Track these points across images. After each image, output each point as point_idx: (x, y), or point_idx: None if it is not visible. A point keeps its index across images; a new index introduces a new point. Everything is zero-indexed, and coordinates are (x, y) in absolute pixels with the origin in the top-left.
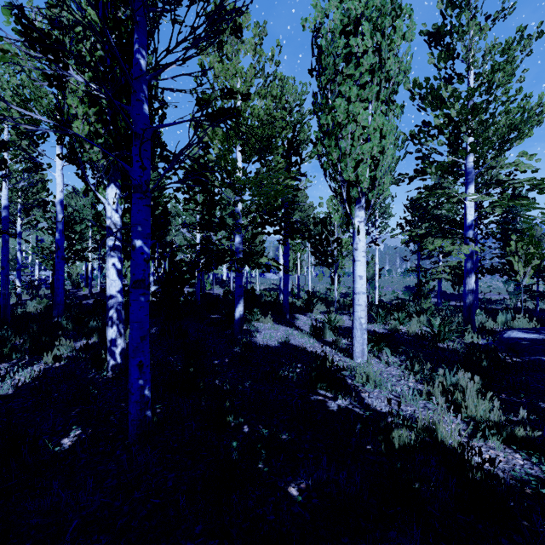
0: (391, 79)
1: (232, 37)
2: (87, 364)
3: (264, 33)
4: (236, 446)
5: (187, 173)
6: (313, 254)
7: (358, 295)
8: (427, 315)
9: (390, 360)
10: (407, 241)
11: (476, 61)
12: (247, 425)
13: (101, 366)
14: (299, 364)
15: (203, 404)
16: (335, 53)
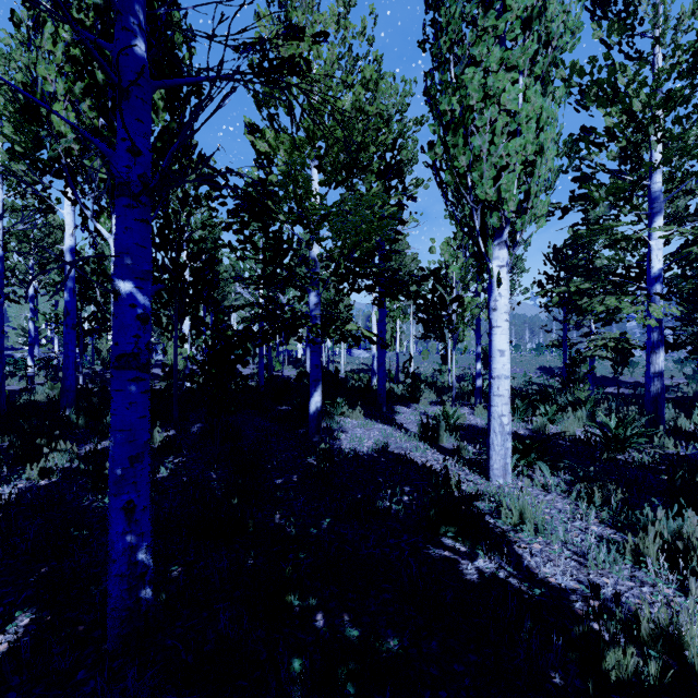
0: (550, 43)
1: (305, 1)
2: (88, 481)
3: (351, 2)
4: (300, 665)
5: (238, 199)
6: (421, 320)
7: (498, 380)
8: (587, 409)
9: (547, 482)
10: (559, 301)
11: (662, 37)
12: (322, 612)
13: (105, 487)
14: (406, 487)
15: (250, 562)
16: (461, 3)
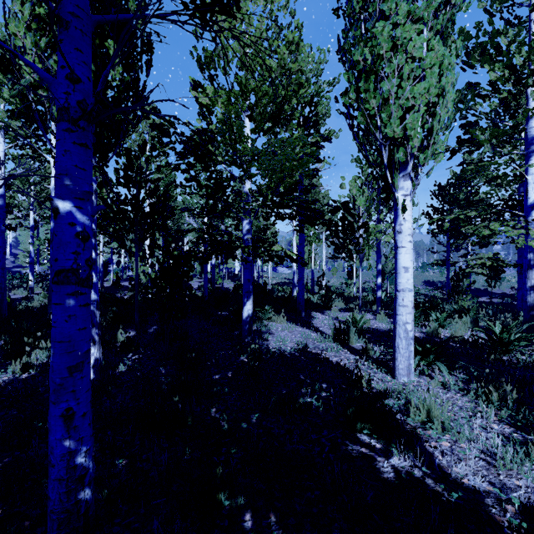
0: (448, 2)
1: None
2: None
3: None
4: None
5: (184, 142)
6: (333, 243)
7: (403, 292)
8: (471, 316)
9: (445, 380)
10: (448, 227)
11: None
12: (250, 511)
13: None
14: (323, 384)
15: (187, 455)
16: None
